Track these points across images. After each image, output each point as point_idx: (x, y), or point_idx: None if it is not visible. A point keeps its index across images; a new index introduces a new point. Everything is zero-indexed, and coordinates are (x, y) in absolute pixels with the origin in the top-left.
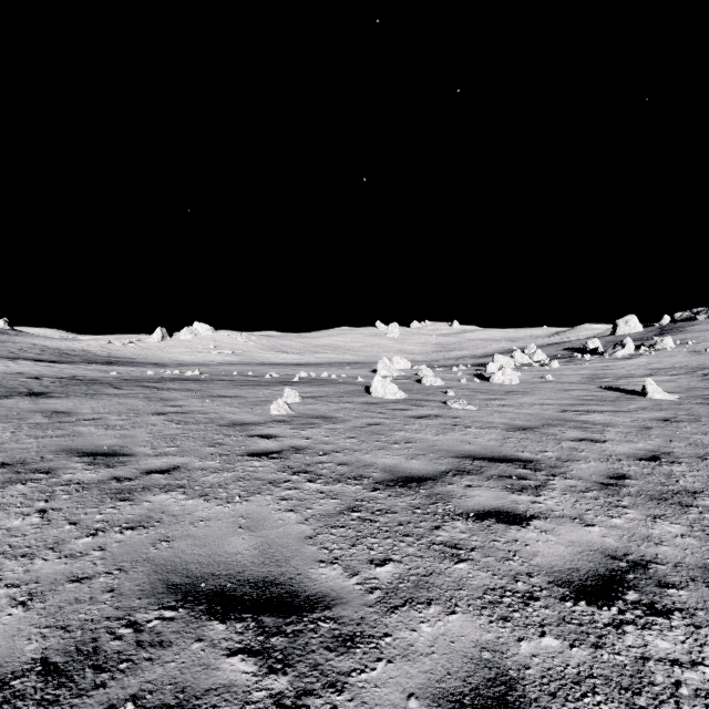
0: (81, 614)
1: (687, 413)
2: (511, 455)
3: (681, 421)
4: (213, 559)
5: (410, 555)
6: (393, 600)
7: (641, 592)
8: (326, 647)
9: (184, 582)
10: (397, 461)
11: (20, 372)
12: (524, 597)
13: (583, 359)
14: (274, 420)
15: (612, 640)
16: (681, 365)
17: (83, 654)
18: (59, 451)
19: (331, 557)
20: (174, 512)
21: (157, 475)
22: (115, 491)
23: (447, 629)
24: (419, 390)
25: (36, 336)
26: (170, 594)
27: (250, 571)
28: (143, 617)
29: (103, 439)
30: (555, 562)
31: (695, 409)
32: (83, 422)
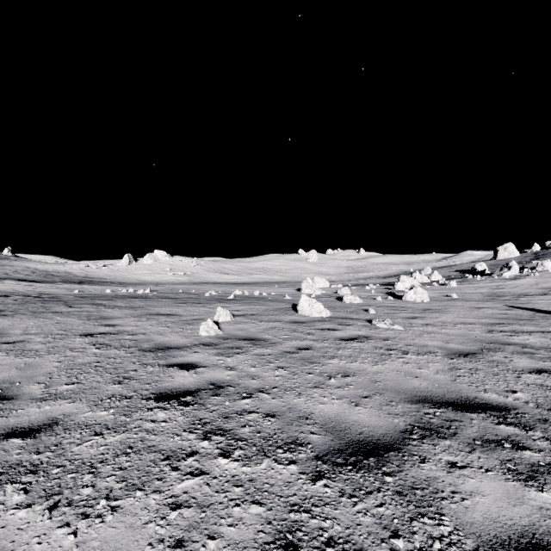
0: None
1: None
2: (475, 398)
3: None
4: None
5: None
6: None
7: None
8: None
9: None
10: (338, 409)
11: None
12: None
13: (475, 279)
14: (200, 343)
15: None
16: None
17: None
18: None
19: None
20: None
21: (16, 441)
22: None
23: None
24: (341, 308)
25: (31, 261)
26: None
27: None
28: None
29: (1, 370)
30: None
31: None
32: (1, 346)
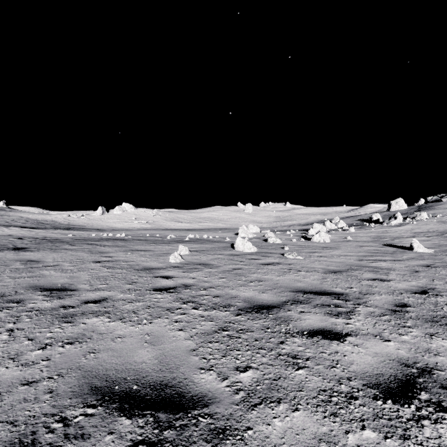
0: (26, 411)
1: (441, 261)
2: (328, 290)
3: (438, 267)
4: (125, 367)
5: (264, 363)
6: (253, 400)
7: (430, 392)
8: (204, 439)
9: (103, 385)
10: (253, 294)
11: (10, 235)
12: (347, 397)
13: (370, 226)
14: (171, 266)
15: (414, 433)
16: (433, 230)
17: (24, 445)
18: (28, 287)
19: (209, 365)
20: (101, 331)
21: (92, 304)
22: (62, 315)
23: (293, 424)
24: (266, 246)
25: (22, 211)
26: (92, 394)
27: (151, 376)
28: (71, 414)
29: (58, 279)
30: (366, 369)
31: (445, 259)
32: (46, 267)
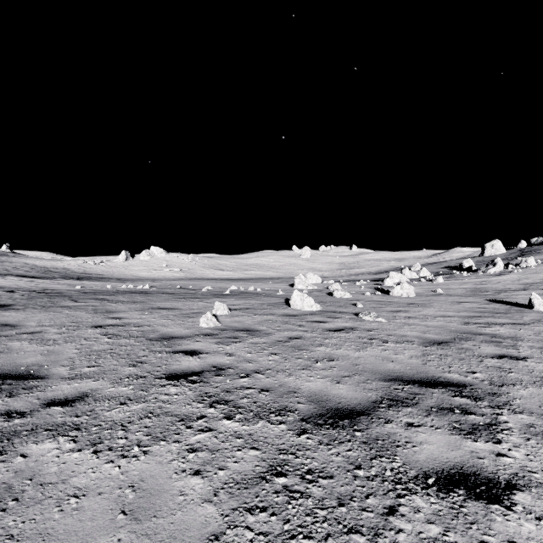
0: None
1: None
2: (440, 377)
3: None
4: None
5: None
6: None
7: None
8: None
9: None
10: (322, 385)
11: (2, 286)
12: None
13: (461, 275)
14: (201, 333)
15: None
16: None
17: None
18: None
19: None
20: (46, 477)
21: (57, 408)
22: None
23: None
24: (331, 302)
25: (29, 257)
26: None
27: None
28: None
29: (28, 356)
30: None
31: None
32: (21, 336)
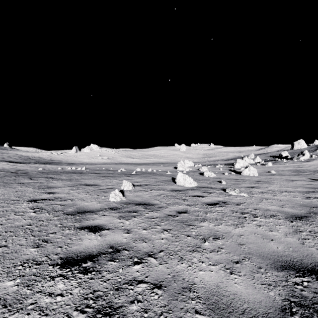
0: None
1: None
2: None
3: None
4: None
5: None
6: None
7: None
8: None
9: None
10: (216, 277)
11: None
12: None
13: (282, 161)
14: (109, 207)
15: None
16: None
17: None
18: None
19: None
20: None
21: None
22: None
23: None
24: (203, 180)
25: (19, 150)
26: None
27: None
28: None
29: None
30: None
31: None
32: None
